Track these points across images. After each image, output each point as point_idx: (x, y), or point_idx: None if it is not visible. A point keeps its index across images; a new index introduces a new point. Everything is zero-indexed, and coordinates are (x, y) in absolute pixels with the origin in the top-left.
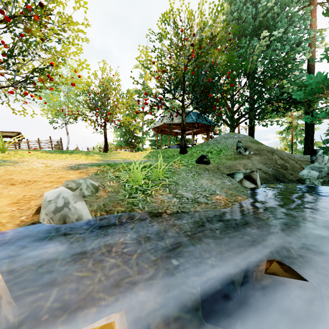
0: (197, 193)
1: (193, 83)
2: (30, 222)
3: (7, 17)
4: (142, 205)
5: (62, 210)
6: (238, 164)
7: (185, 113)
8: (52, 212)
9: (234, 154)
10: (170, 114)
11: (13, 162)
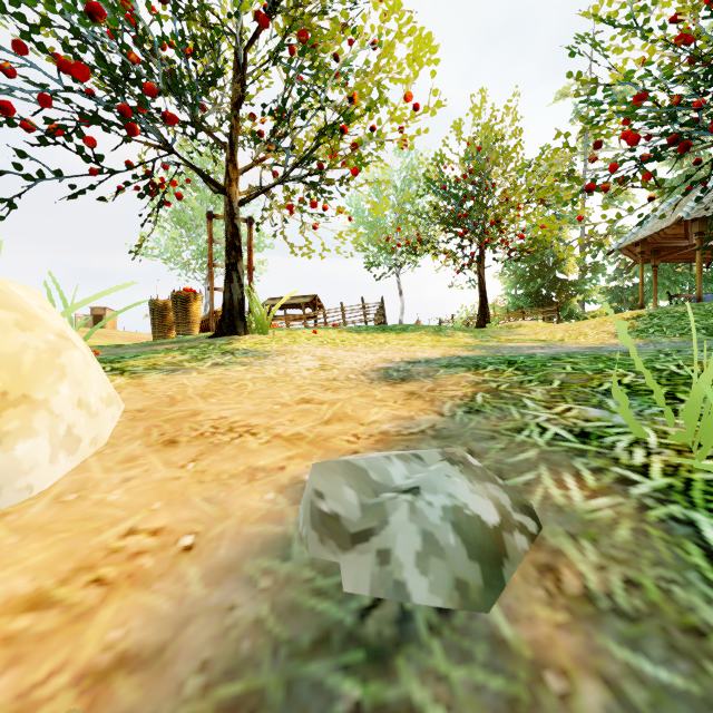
0: None
1: None
2: None
3: (264, 15)
4: None
5: None
6: None
7: None
8: None
9: None
10: None
11: (258, 356)
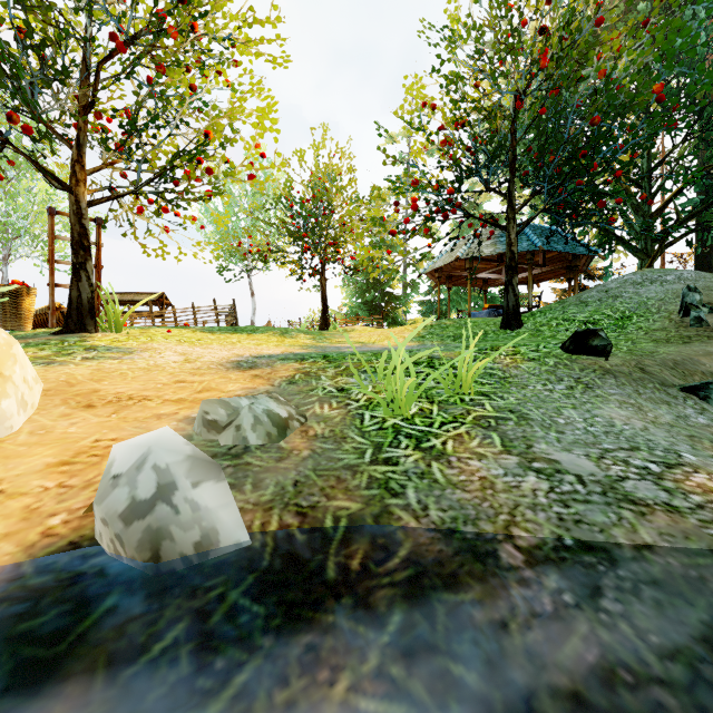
0: (608, 455)
1: (532, 150)
2: (66, 538)
3: (121, 43)
4: (418, 497)
5: (151, 512)
6: (704, 355)
7: (517, 225)
8: (121, 517)
9: (673, 326)
10: (475, 233)
11: (124, 352)
